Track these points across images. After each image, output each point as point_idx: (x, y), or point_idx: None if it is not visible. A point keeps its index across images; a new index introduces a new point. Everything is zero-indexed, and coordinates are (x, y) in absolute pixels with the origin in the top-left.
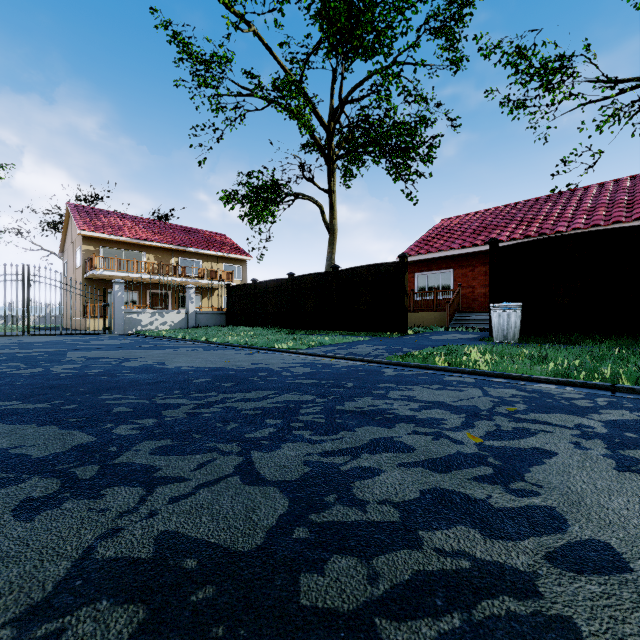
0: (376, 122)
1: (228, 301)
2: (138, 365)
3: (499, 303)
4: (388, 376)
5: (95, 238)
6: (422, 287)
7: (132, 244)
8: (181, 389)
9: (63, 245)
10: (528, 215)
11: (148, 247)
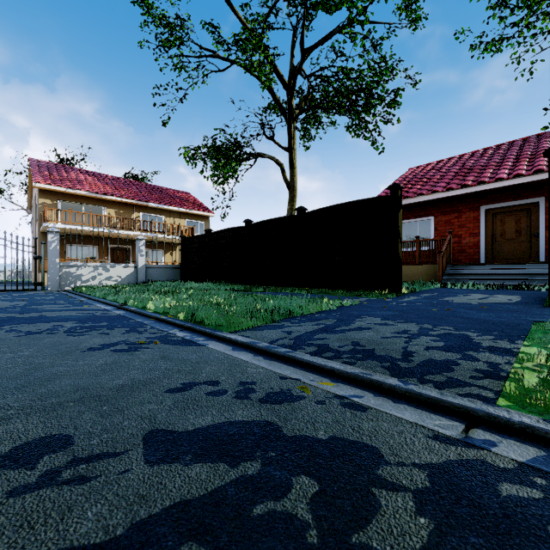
0: (339, 69)
1: (182, 254)
2: None
3: None
4: None
5: (52, 191)
6: None
7: (92, 198)
8: None
9: (30, 202)
10: (525, 152)
11: (109, 202)
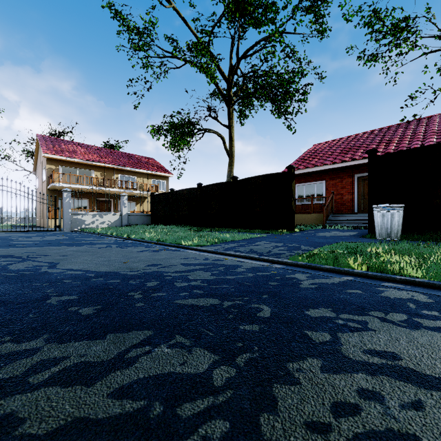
0: (264, 72)
1: (153, 206)
2: (23, 267)
3: (377, 205)
4: (309, 289)
5: (56, 159)
6: (301, 195)
7: (84, 164)
8: (0, 326)
9: (35, 166)
10: (385, 138)
11: (96, 166)
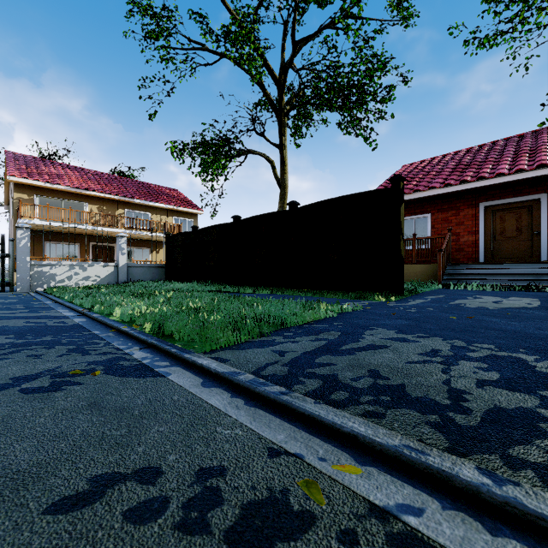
0: (331, 63)
1: (167, 253)
2: None
3: None
4: None
5: (29, 186)
6: None
7: (72, 194)
8: None
9: (7, 197)
10: (524, 147)
11: (91, 197)
